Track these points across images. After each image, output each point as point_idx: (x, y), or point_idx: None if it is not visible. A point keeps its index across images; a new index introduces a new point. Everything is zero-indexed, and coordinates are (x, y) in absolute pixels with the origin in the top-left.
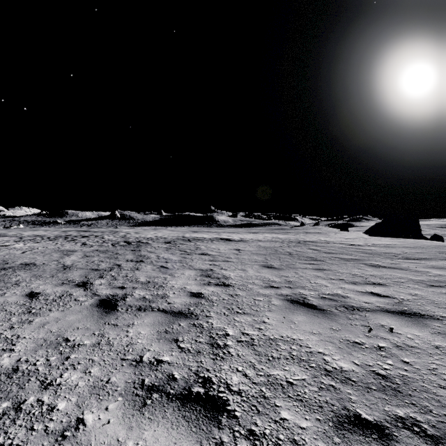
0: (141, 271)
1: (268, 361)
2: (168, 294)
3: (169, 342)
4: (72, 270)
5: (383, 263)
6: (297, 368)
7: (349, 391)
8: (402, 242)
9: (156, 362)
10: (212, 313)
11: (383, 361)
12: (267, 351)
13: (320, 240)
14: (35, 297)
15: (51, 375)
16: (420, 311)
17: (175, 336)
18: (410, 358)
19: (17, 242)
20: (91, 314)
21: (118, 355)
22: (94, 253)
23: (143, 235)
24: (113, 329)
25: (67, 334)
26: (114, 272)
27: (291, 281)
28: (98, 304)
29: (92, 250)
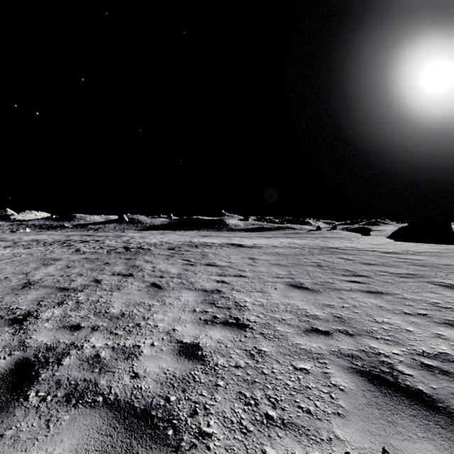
0: (122, 292)
1: None
2: (142, 347)
3: None
4: (32, 289)
5: None
6: None
7: None
8: (448, 250)
9: None
10: (212, 422)
11: None
12: None
13: (346, 247)
14: None
15: None
16: None
17: None
18: None
19: (6, 247)
20: None
21: None
22: (80, 262)
23: (148, 240)
24: None
25: None
26: (85, 293)
27: (344, 318)
28: (5, 374)
29: (80, 258)
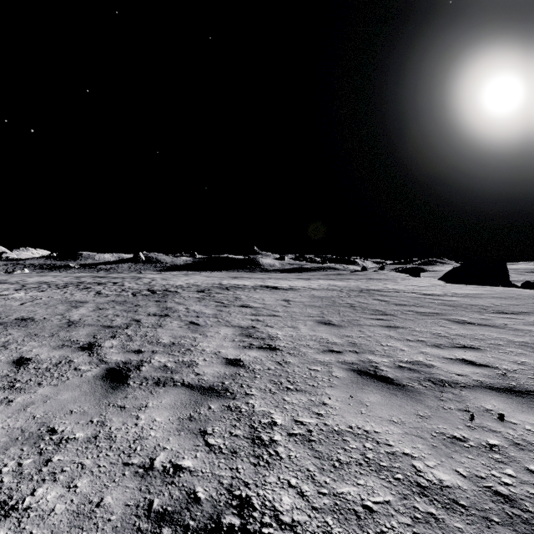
0: (165, 329)
1: (333, 468)
2: (197, 361)
3: (194, 435)
4: (79, 327)
5: (471, 318)
6: (377, 481)
7: (459, 525)
8: (489, 291)
9: (172, 470)
10: (253, 390)
11: (500, 470)
12: (330, 451)
13: (387, 289)
14: (24, 365)
15: (18, 492)
16: None
17: (202, 425)
18: None
19: (18, 290)
20: (93, 390)
21: (119, 456)
22: (109, 304)
23: (172, 282)
24: (119, 415)
25: (55, 422)
26: (131, 329)
27: (356, 344)
28: (104, 375)
29: (107, 301)
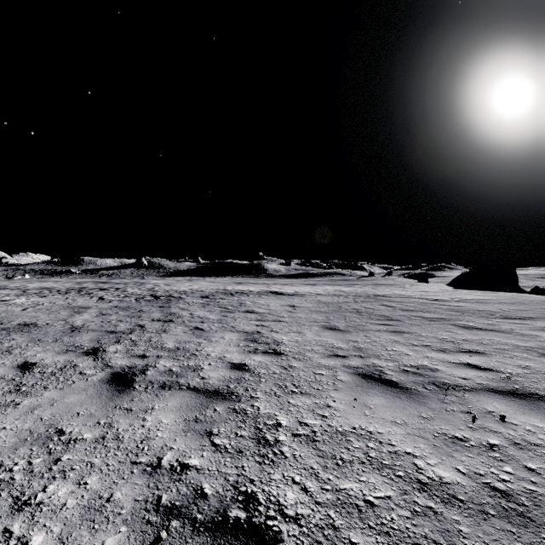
0: (170, 334)
1: (337, 466)
2: (202, 365)
3: (200, 436)
4: (82, 332)
5: (477, 323)
6: (379, 478)
7: (456, 517)
8: (497, 297)
9: (180, 468)
10: (258, 393)
11: (499, 467)
12: (334, 451)
13: (394, 294)
14: (29, 370)
15: (30, 489)
16: (537, 391)
17: (208, 426)
18: (536, 463)
19: (19, 296)
20: (99, 394)
21: (127, 455)
22: (112, 310)
23: (175, 288)
24: (126, 417)
25: (63, 424)
26: (135, 335)
27: (362, 348)
28: (110, 379)
29: (110, 306)
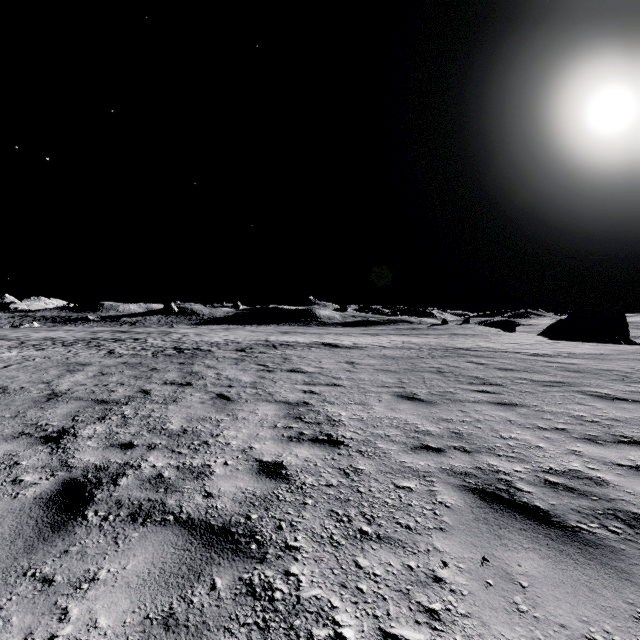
0: (180, 405)
1: None
2: (213, 466)
3: None
4: (61, 401)
5: (615, 390)
6: None
7: None
8: (616, 351)
9: None
10: (300, 537)
11: None
12: None
13: (479, 347)
14: None
15: None
16: None
17: None
18: None
19: (12, 348)
20: (15, 533)
21: None
22: (117, 368)
23: (207, 339)
24: (30, 605)
25: None
26: (131, 406)
27: (462, 434)
28: (53, 495)
29: (117, 363)
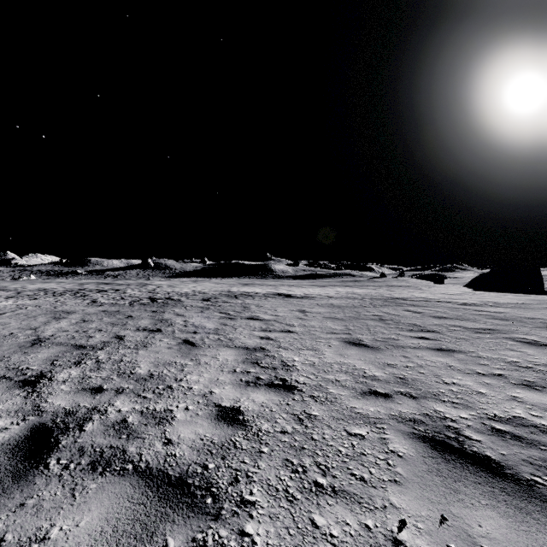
0: (149, 350)
1: None
2: (175, 411)
3: None
4: (43, 346)
5: (542, 337)
6: None
7: None
8: (536, 301)
9: None
10: (255, 490)
11: None
12: None
13: (414, 297)
14: None
15: None
16: None
17: None
18: None
19: (9, 298)
20: None
21: None
22: (97, 316)
23: (178, 290)
24: None
25: None
26: (106, 351)
27: (407, 379)
28: (21, 440)
29: (97, 311)
